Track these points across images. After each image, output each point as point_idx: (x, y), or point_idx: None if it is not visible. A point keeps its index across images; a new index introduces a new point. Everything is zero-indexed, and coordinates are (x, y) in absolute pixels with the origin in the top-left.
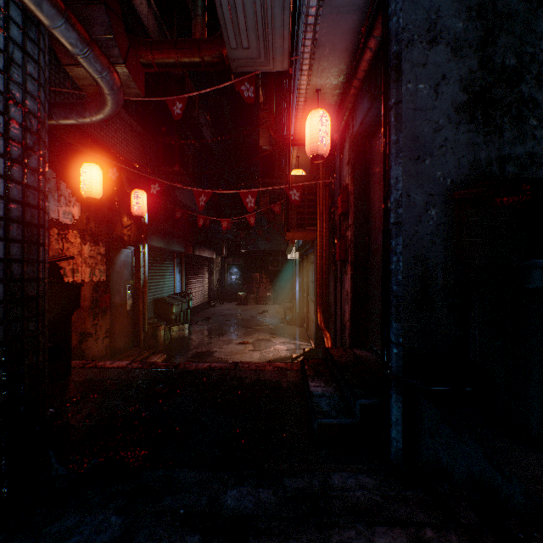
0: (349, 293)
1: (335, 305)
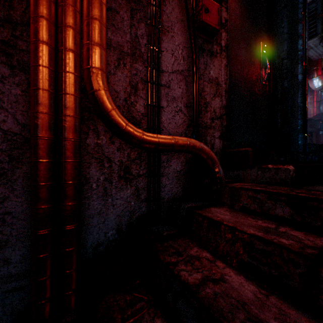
0: (223, 84)
1: (195, 92)
